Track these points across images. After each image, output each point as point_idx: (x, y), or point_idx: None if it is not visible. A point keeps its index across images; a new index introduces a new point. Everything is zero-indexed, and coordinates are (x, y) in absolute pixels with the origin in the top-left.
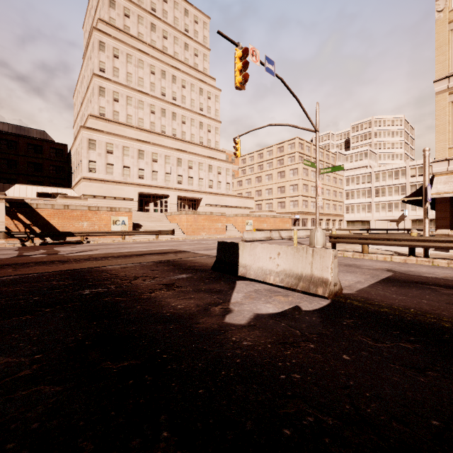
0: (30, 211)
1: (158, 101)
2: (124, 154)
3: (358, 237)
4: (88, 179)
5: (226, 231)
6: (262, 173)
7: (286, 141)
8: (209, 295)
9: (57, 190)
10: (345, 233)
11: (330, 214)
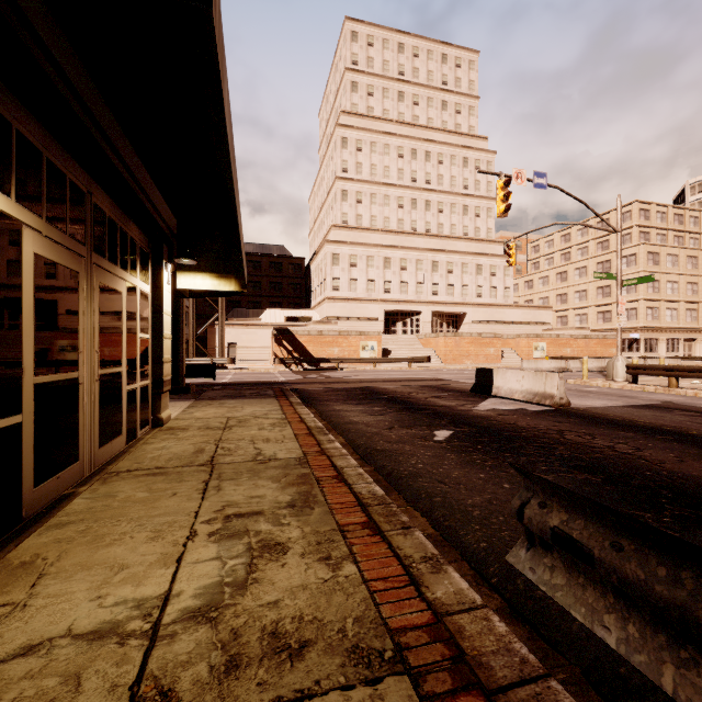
0: (292, 338)
1: (407, 191)
2: (368, 266)
3: (662, 368)
4: (332, 299)
5: (501, 359)
6: (569, 265)
7: (613, 210)
8: (465, 402)
9: (301, 313)
10: None
11: None
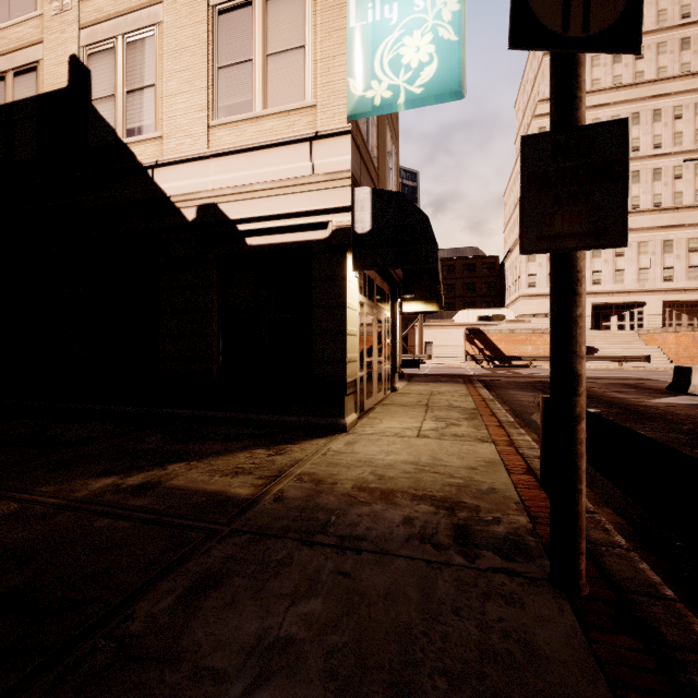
0: (483, 337)
1: None
2: None
3: None
4: (527, 296)
5: None
6: None
7: None
8: (646, 396)
9: (494, 312)
10: None
11: None
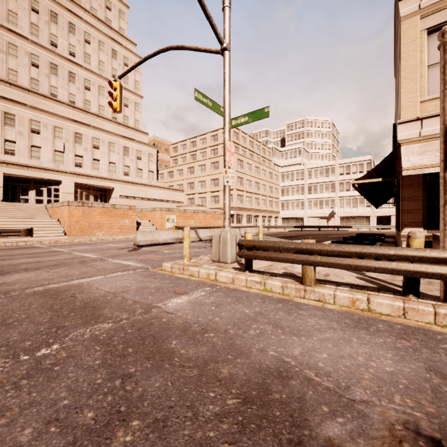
0: None
1: (44, 51)
2: None
3: (294, 248)
4: None
5: (137, 230)
6: (195, 163)
7: (220, 129)
8: None
9: None
10: (280, 230)
11: (266, 210)
